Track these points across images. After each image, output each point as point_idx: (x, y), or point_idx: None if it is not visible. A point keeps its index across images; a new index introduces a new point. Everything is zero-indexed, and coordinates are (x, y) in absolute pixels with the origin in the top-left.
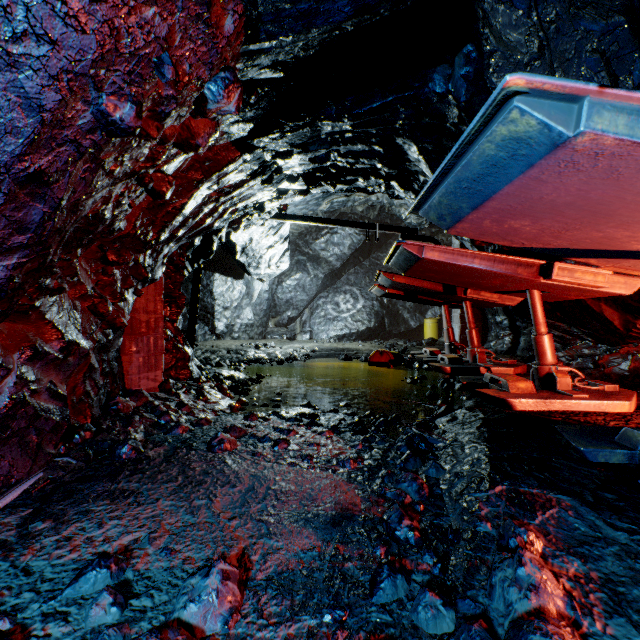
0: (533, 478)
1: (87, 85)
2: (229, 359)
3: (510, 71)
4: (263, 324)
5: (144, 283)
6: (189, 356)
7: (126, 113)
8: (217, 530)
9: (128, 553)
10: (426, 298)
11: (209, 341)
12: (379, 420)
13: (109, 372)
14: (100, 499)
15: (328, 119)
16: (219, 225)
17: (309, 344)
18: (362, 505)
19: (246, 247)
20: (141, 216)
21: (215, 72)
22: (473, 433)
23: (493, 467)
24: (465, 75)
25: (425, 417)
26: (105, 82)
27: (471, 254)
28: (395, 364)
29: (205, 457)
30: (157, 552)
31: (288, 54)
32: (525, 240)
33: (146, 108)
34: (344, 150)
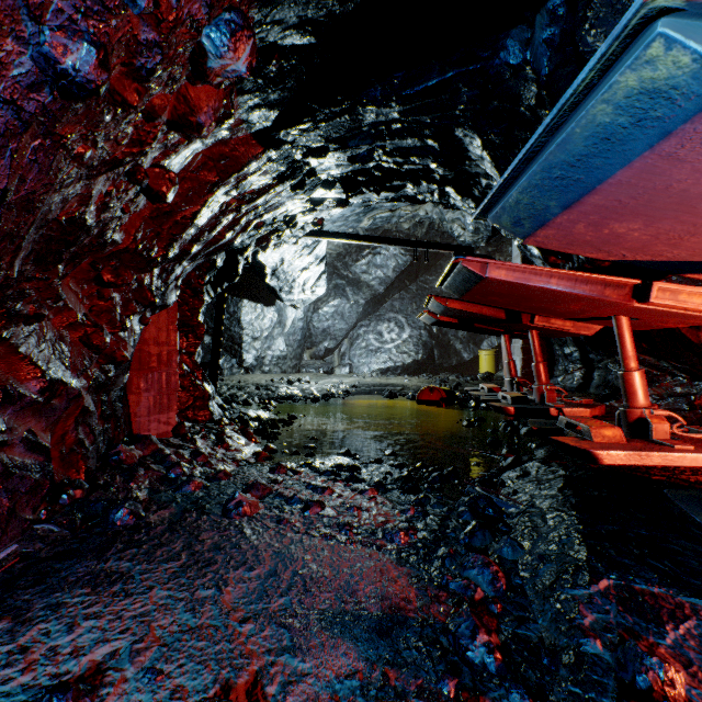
0: (649, 569)
1: (16, 10)
2: (258, 396)
3: (615, 23)
4: (297, 356)
5: (154, 309)
6: (209, 394)
7: (82, 59)
8: (223, 640)
9: (98, 677)
10: (484, 327)
11: (236, 375)
12: (433, 475)
13: (111, 415)
14: (78, 586)
15: (371, 103)
16: (244, 242)
17: (348, 379)
18: (418, 602)
19: (277, 269)
20: (143, 227)
21: (216, 12)
22: (555, 497)
23: (591, 550)
24: (548, 39)
25: (488, 470)
26: (46, 8)
27: (547, 272)
28: (447, 403)
29: (218, 525)
30: (138, 676)
31: (320, 8)
32: (628, 251)
33: (118, 59)
34: (390, 146)
